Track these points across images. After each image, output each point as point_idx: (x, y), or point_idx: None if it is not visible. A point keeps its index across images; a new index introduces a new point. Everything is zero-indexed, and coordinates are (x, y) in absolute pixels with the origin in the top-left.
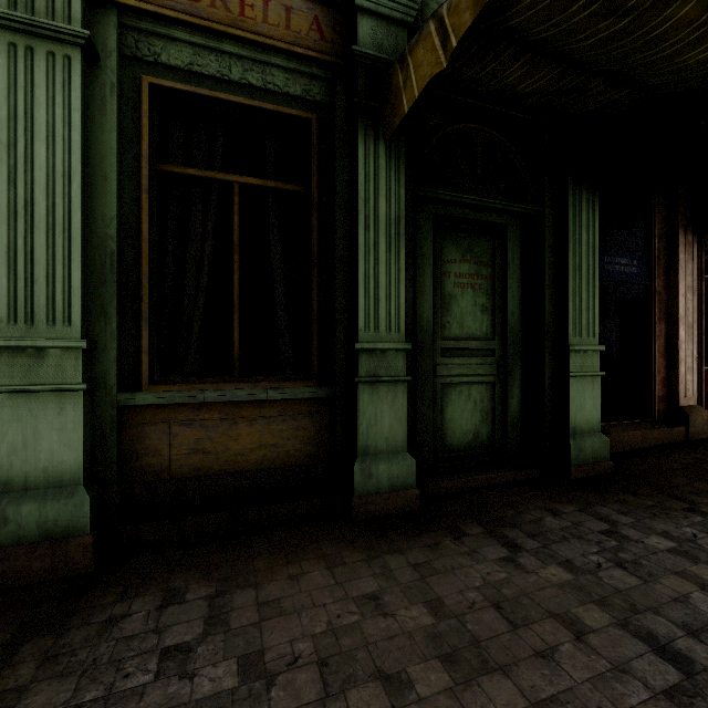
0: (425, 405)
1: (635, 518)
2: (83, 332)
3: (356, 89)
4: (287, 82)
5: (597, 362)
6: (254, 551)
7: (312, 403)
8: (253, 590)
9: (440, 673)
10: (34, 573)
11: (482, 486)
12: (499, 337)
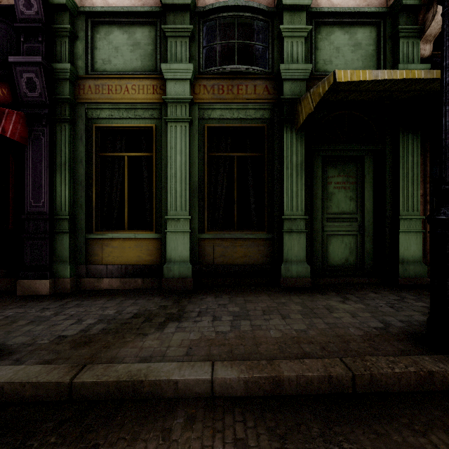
0: (317, 244)
1: (418, 297)
2: (189, 213)
3: (283, 111)
4: (254, 114)
5: (420, 224)
6: (243, 290)
7: (264, 240)
8: (243, 297)
9: (299, 316)
10: (178, 287)
11: (346, 283)
12: (360, 212)
